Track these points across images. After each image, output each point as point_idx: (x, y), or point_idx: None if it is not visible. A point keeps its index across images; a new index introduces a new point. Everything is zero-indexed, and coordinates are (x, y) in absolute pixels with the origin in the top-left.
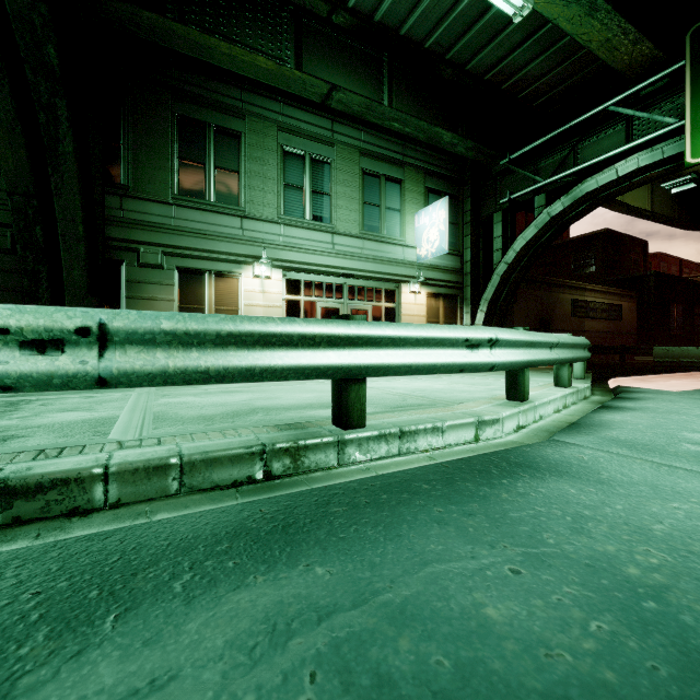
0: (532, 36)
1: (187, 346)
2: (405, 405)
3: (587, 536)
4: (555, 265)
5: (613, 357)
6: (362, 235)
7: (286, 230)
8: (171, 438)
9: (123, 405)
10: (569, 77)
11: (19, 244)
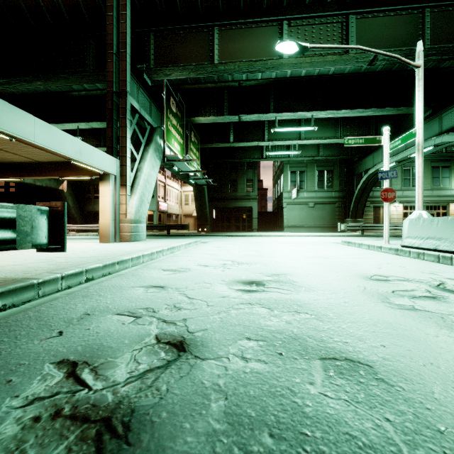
0: None
1: None
2: None
3: None
4: None
5: None
6: (432, 189)
7: (403, 192)
8: None
9: None
10: None
11: (352, 207)
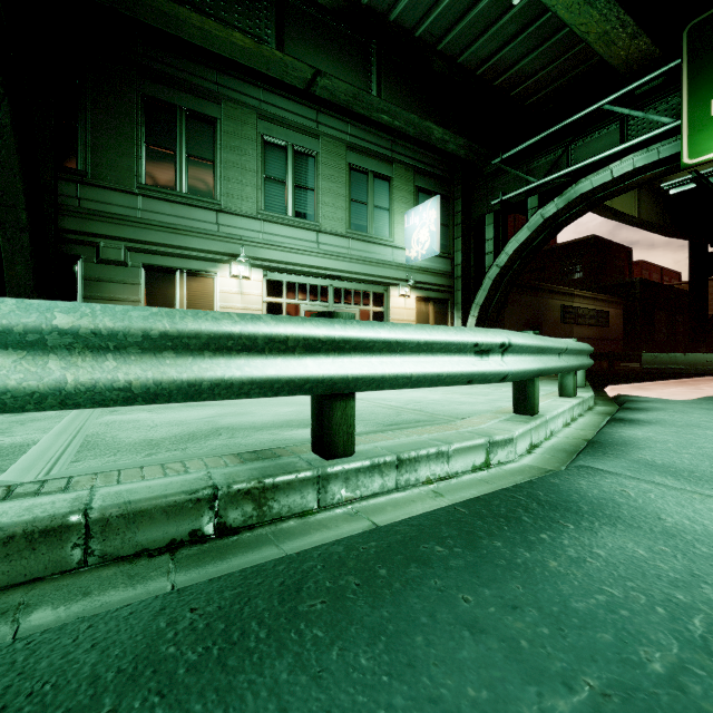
0: (526, 29)
1: (99, 351)
2: (400, 421)
3: (707, 652)
4: (543, 271)
5: (600, 363)
6: (349, 234)
7: (266, 226)
8: (88, 477)
9: (52, 425)
10: (562, 75)
11: None
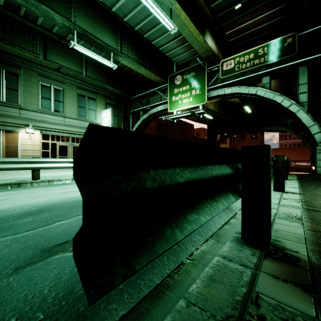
0: None
1: None
2: (60, 176)
3: (57, 187)
4: (165, 130)
5: None
6: (78, 118)
7: (41, 115)
8: None
9: None
10: None
11: None
